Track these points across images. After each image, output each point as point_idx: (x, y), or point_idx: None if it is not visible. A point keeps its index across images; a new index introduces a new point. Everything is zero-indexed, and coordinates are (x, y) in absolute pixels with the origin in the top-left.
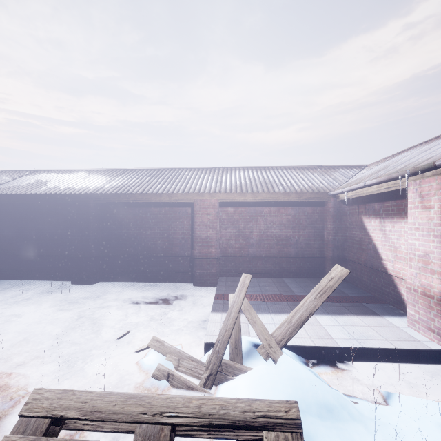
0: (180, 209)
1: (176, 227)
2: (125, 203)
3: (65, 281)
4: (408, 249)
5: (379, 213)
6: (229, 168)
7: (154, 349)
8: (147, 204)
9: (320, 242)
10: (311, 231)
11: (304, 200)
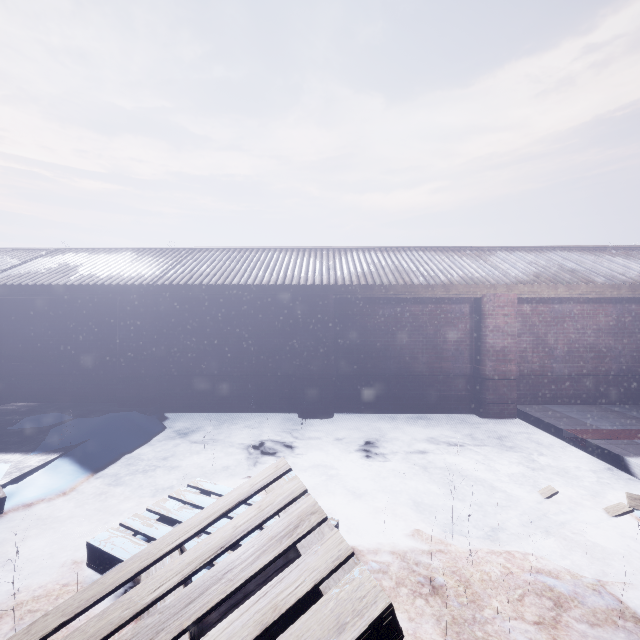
0: (452, 308)
1: (447, 333)
2: (371, 299)
3: (280, 413)
4: None
5: None
6: (481, 248)
7: None
8: (403, 300)
9: None
10: (639, 339)
11: (639, 295)
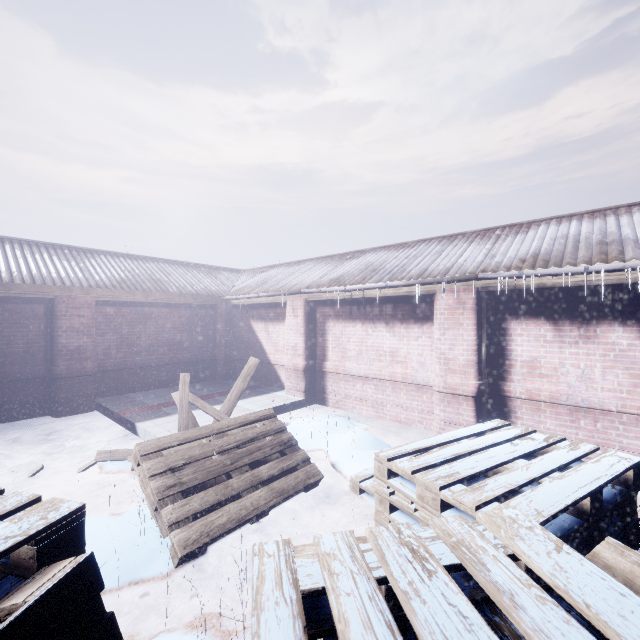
0: (21, 308)
1: (13, 335)
2: None
3: None
4: (287, 343)
5: (264, 318)
6: (86, 249)
7: (107, 460)
8: None
9: (213, 345)
10: (204, 334)
11: (200, 302)
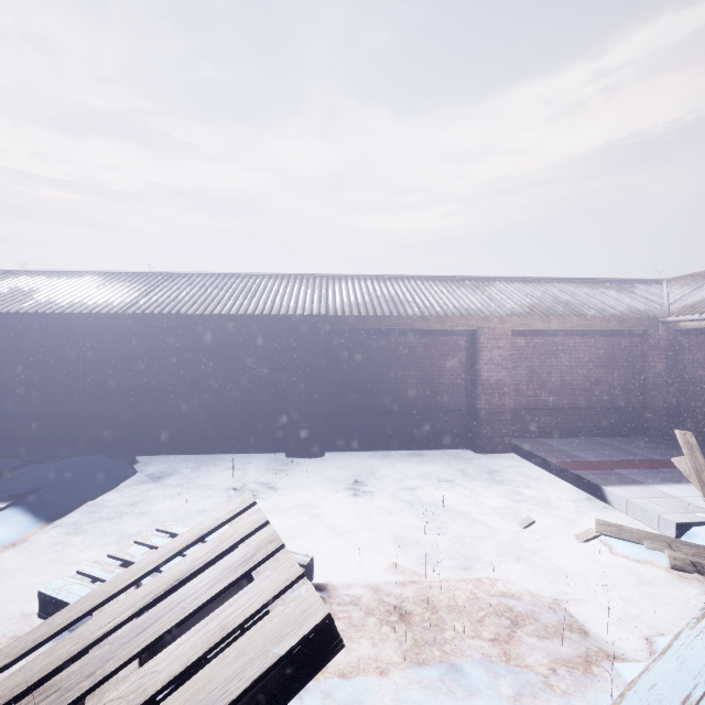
0: (448, 340)
1: (443, 366)
2: (365, 330)
3: (267, 453)
4: None
5: None
6: (480, 278)
7: (612, 536)
8: (398, 332)
9: (640, 387)
10: (628, 372)
11: (627, 328)
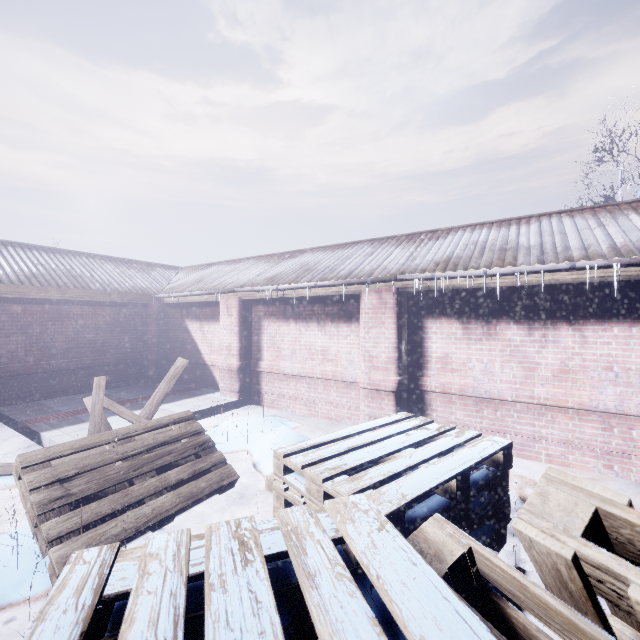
0: None
1: None
2: None
3: None
4: (221, 342)
5: (200, 317)
6: None
7: None
8: None
9: (144, 346)
10: (133, 335)
11: (128, 301)
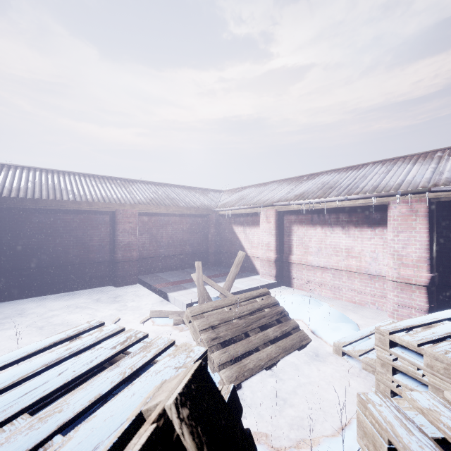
0: (97, 217)
1: (93, 234)
2: (25, 209)
3: None
4: (261, 241)
5: (243, 224)
6: (129, 180)
7: (156, 317)
8: (56, 211)
9: (206, 242)
10: (201, 235)
11: (199, 213)
